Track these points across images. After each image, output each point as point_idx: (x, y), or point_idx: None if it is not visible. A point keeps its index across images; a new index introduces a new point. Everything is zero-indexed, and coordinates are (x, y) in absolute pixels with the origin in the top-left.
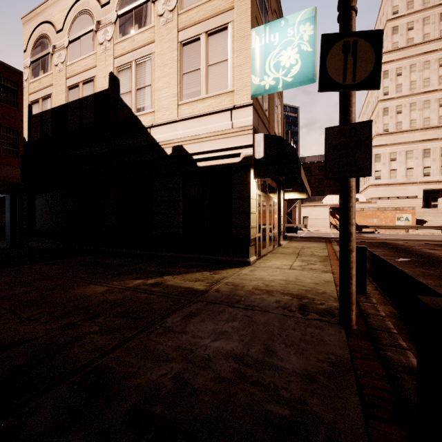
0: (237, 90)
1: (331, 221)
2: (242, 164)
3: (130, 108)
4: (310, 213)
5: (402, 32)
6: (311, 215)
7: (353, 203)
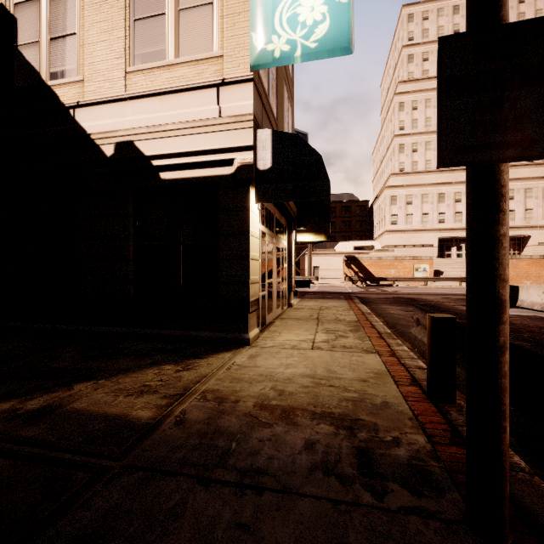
0: (228, 54)
1: (345, 272)
2: (237, 177)
3: (37, 72)
4: (321, 263)
5: (417, 62)
6: (322, 264)
7: (508, 227)
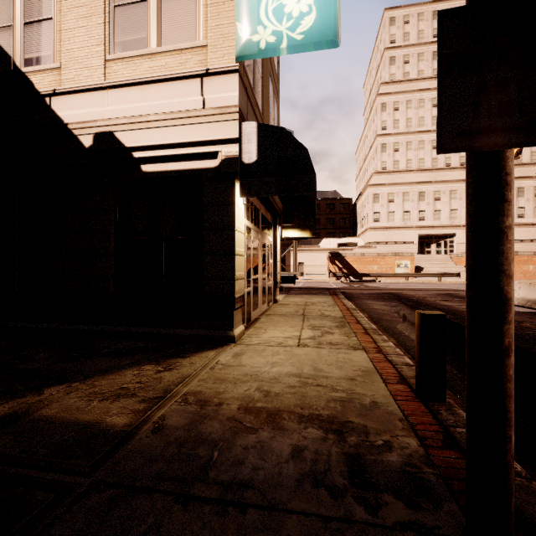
0: (212, 44)
1: (330, 268)
2: (221, 170)
3: (10, 57)
4: (306, 259)
5: (399, 64)
6: (307, 261)
7: (513, 218)
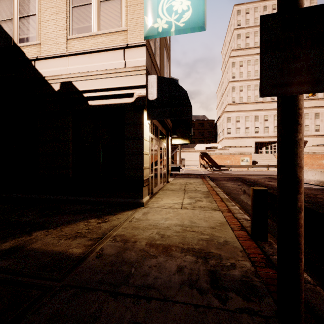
0: (130, 29)
1: (201, 162)
2: (135, 104)
3: (11, 37)
4: (186, 156)
5: (243, 38)
6: (187, 157)
7: (303, 134)
